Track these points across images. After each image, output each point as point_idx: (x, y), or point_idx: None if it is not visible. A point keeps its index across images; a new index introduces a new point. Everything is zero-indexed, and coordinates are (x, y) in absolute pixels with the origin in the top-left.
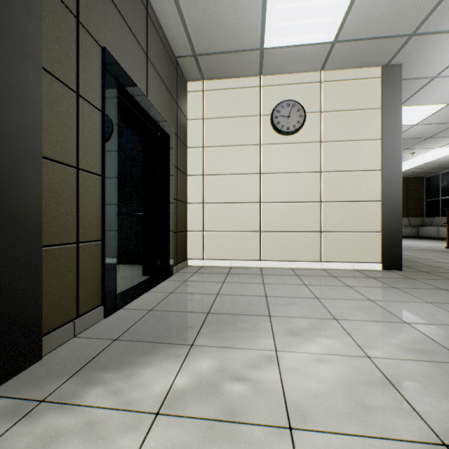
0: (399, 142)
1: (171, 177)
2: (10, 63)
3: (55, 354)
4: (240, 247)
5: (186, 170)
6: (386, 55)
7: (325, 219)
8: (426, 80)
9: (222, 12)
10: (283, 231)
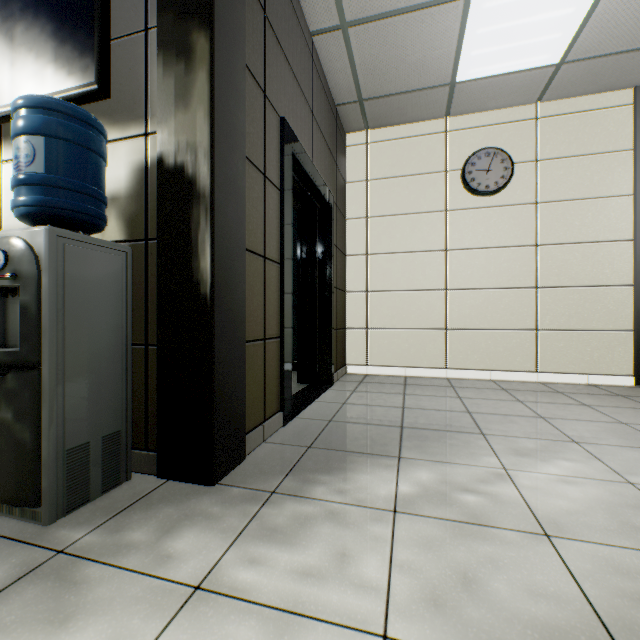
0: None
1: (332, 260)
2: (229, 158)
3: (256, 456)
4: (418, 350)
5: (345, 248)
6: None
7: (543, 313)
8: None
9: (403, 47)
10: (479, 328)
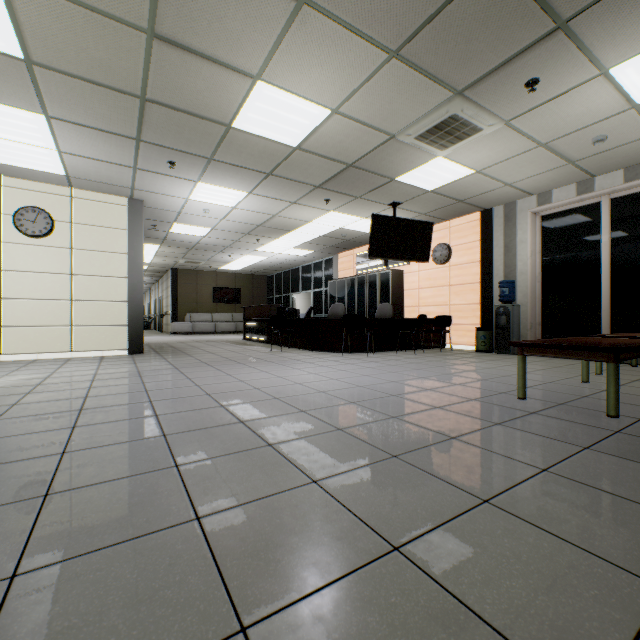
0: (142, 258)
1: None
2: None
3: None
4: None
5: None
6: (125, 193)
7: (77, 316)
8: (176, 212)
9: None
10: (30, 326)
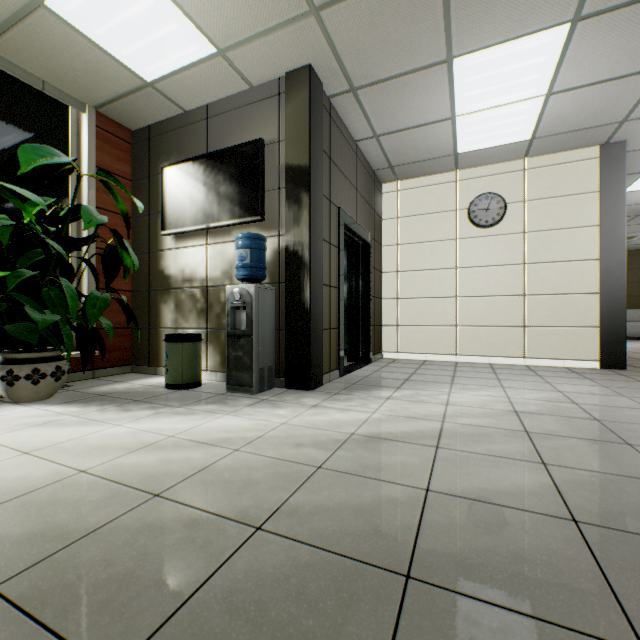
0: (622, 228)
1: (371, 279)
2: (316, 245)
3: (327, 385)
4: (435, 341)
5: (381, 267)
6: (599, 138)
7: (529, 314)
8: None
9: (416, 141)
10: (481, 325)
